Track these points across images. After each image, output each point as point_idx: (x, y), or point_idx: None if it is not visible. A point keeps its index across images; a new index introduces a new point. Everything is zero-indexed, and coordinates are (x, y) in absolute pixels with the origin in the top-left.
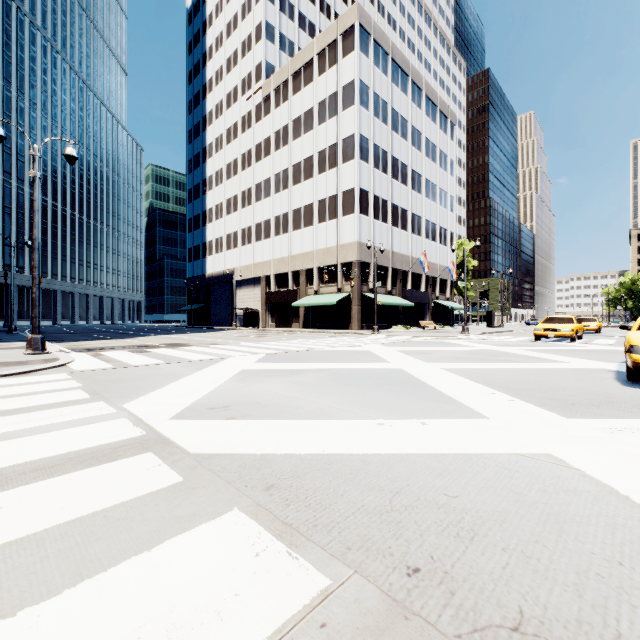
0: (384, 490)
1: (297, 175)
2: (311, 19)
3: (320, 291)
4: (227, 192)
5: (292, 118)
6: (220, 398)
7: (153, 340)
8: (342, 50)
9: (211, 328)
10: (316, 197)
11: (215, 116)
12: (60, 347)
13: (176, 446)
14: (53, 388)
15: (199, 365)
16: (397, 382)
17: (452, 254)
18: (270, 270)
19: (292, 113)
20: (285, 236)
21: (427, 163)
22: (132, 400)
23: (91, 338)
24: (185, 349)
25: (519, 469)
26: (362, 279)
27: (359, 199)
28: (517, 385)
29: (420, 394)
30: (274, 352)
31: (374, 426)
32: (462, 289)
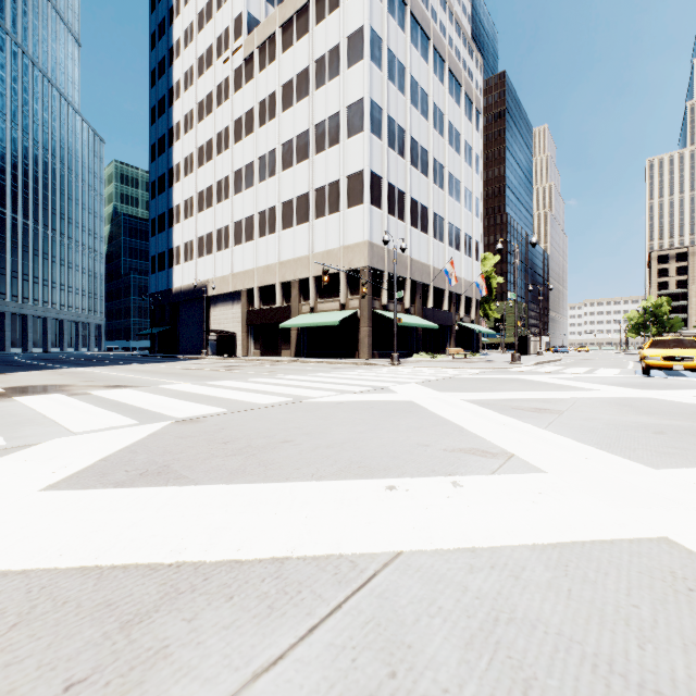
0: None
1: (288, 157)
2: None
3: (318, 308)
4: (199, 183)
5: (281, 83)
6: None
7: (24, 378)
8: None
9: (174, 357)
10: (312, 184)
11: (184, 87)
12: None
13: None
14: None
15: None
16: None
17: (477, 268)
18: (253, 282)
19: (281, 76)
20: (272, 237)
21: (450, 153)
22: None
23: None
24: (12, 403)
25: None
26: (373, 292)
27: (369, 185)
28: None
29: None
30: (202, 413)
31: None
32: (487, 310)
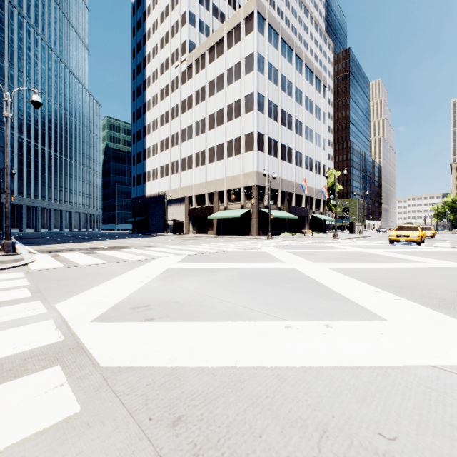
0: (308, 426)
1: (212, 123)
2: (222, 10)
3: (228, 207)
4: (161, 135)
5: (208, 81)
6: (144, 297)
7: (103, 244)
8: (244, 31)
9: (149, 234)
10: (225, 138)
11: (152, 80)
12: (31, 249)
13: (88, 356)
14: (4, 287)
15: (133, 265)
16: (294, 280)
17: (324, 180)
18: (192, 192)
19: (208, 77)
20: (203, 167)
21: (306, 114)
22: (66, 299)
23: (58, 242)
24: (125, 251)
25: (446, 390)
26: (259, 198)
27: (257, 140)
28: (394, 283)
29: (316, 292)
30: (193, 253)
31: (282, 329)
32: (331, 206)
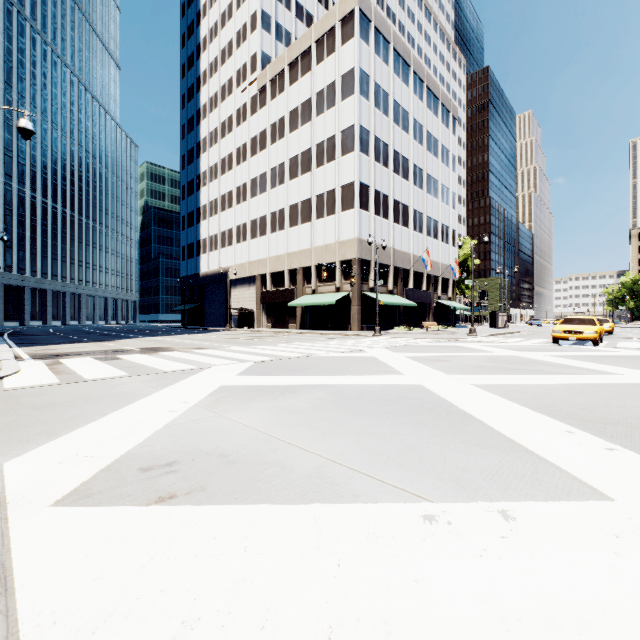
0: None
1: (294, 169)
2: (309, 9)
3: (318, 290)
4: (221, 188)
5: (289, 110)
6: (169, 443)
7: (134, 343)
8: (341, 37)
9: (204, 329)
10: (314, 192)
11: (209, 109)
12: (22, 352)
13: (7, 609)
14: None
15: (168, 379)
16: (423, 408)
17: (454, 252)
18: (266, 268)
19: (289, 104)
20: (281, 233)
21: (429, 158)
22: (33, 448)
23: (68, 341)
24: (163, 355)
25: None
26: (362, 278)
27: (359, 193)
28: (589, 414)
29: (464, 433)
30: (265, 359)
31: (419, 525)
32: (464, 288)
